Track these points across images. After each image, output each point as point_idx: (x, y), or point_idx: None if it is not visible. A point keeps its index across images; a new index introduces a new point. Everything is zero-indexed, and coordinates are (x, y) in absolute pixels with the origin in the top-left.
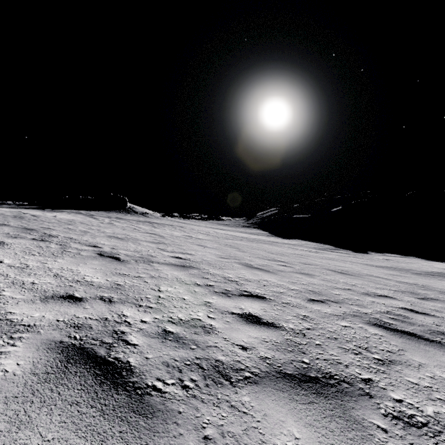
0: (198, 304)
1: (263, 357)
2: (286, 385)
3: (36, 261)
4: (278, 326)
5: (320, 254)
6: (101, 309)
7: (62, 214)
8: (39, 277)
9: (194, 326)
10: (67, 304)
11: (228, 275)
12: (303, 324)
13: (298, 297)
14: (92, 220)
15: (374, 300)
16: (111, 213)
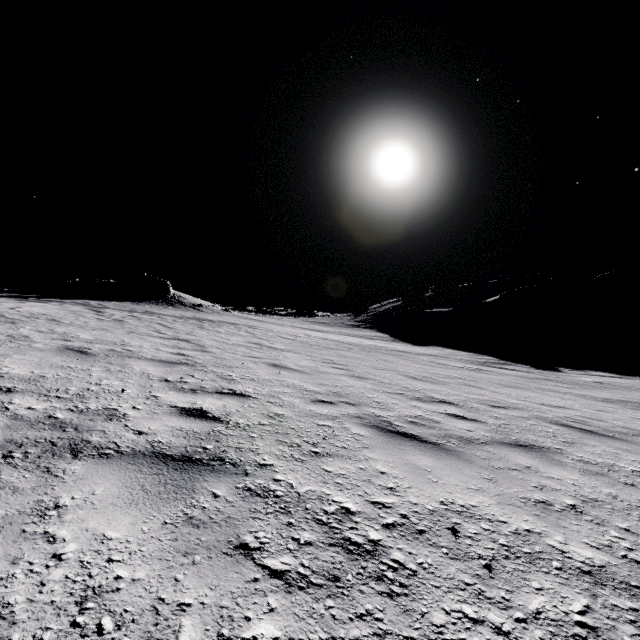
0: None
1: None
2: None
3: None
4: None
5: (490, 375)
6: None
7: (42, 305)
8: None
9: None
10: None
11: (338, 500)
12: None
13: None
14: (87, 314)
15: None
16: (142, 305)
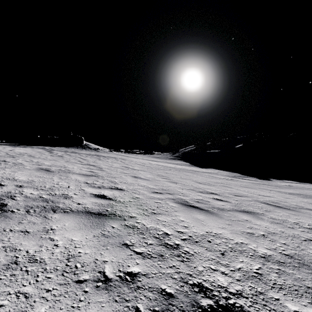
0: None
1: None
2: None
3: None
4: None
5: (237, 182)
6: None
7: (24, 149)
8: None
9: None
10: None
11: (163, 230)
12: None
13: (295, 289)
14: (45, 153)
15: None
16: (70, 149)
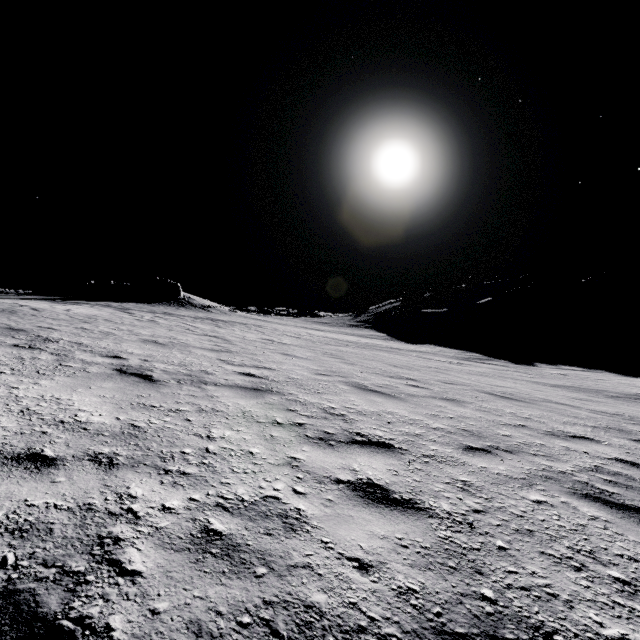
0: (276, 463)
1: (402, 590)
2: None
3: None
4: (422, 507)
5: (466, 367)
6: (85, 484)
7: (82, 307)
8: None
9: (265, 515)
10: (20, 475)
11: (329, 405)
12: (466, 500)
13: (447, 443)
14: (124, 315)
15: (567, 445)
16: (156, 307)
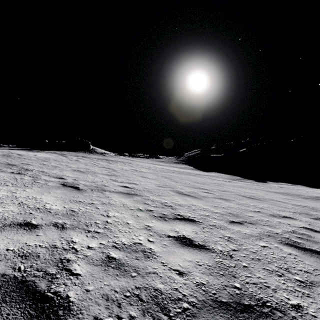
0: (140, 228)
1: (198, 283)
2: (224, 317)
3: (7, 191)
4: (208, 248)
5: (232, 183)
6: (52, 236)
7: (42, 153)
8: (4, 205)
9: (135, 251)
10: (22, 232)
11: (164, 201)
12: (229, 245)
13: (221, 219)
14: (63, 158)
15: (280, 220)
16: (78, 153)
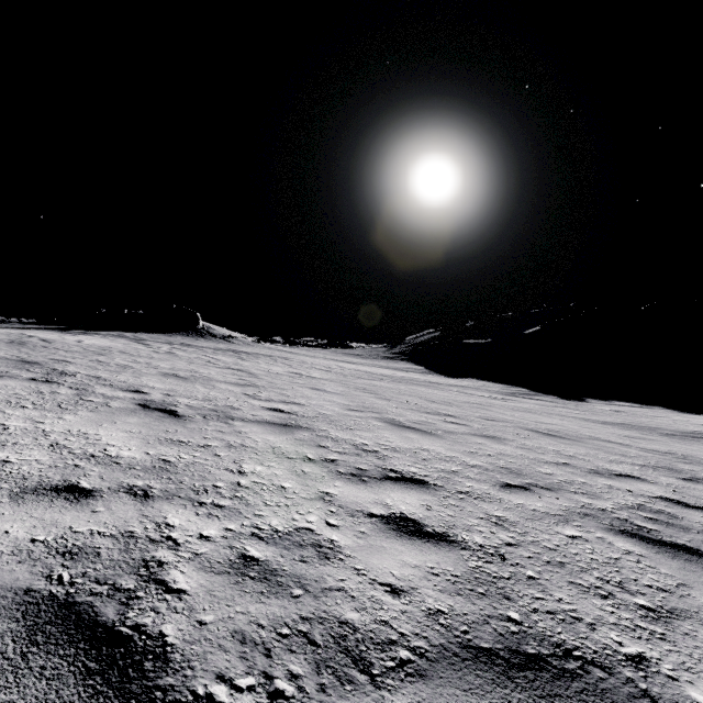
0: (309, 497)
1: (432, 611)
2: (483, 678)
3: (24, 419)
4: (455, 540)
5: (510, 403)
6: (124, 513)
7: (93, 338)
8: (20, 449)
9: (300, 544)
10: (61, 505)
11: (362, 441)
12: (499, 534)
13: (484, 480)
14: (140, 347)
15: (611, 483)
16: (173, 337)
